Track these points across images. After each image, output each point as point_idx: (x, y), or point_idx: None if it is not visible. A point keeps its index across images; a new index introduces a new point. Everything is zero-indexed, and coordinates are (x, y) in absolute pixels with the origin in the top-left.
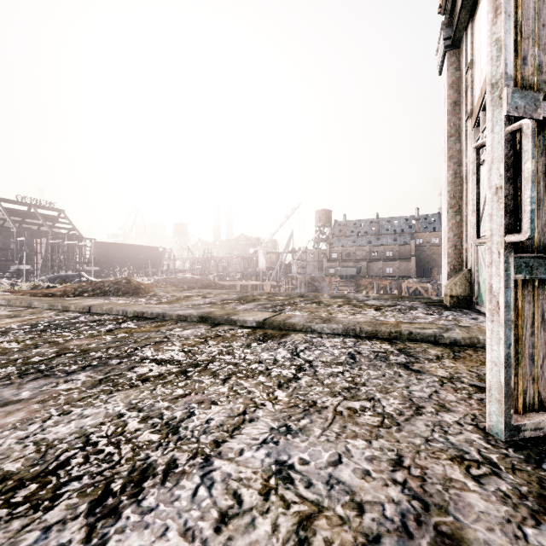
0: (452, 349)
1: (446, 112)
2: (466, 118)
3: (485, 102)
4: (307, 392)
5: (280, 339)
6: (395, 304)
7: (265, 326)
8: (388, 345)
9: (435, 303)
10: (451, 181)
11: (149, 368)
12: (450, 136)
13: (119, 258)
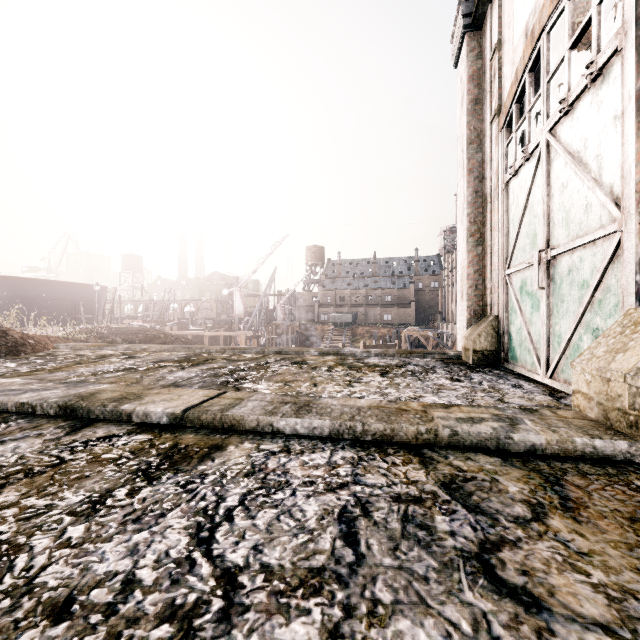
0: (540, 472)
1: (465, 111)
2: (492, 116)
3: (522, 90)
4: None
5: (196, 464)
6: (405, 364)
7: (186, 423)
8: (420, 467)
9: (453, 359)
10: (471, 201)
11: None
12: (470, 143)
13: (33, 300)
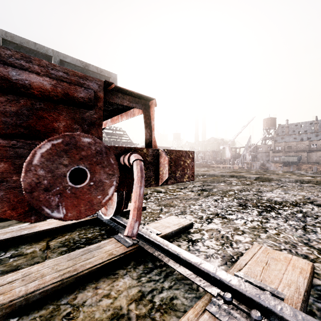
0: None
1: None
2: None
3: None
4: (287, 188)
5: (269, 182)
6: None
7: (259, 179)
8: (315, 185)
9: None
10: None
11: (236, 184)
12: None
13: None
